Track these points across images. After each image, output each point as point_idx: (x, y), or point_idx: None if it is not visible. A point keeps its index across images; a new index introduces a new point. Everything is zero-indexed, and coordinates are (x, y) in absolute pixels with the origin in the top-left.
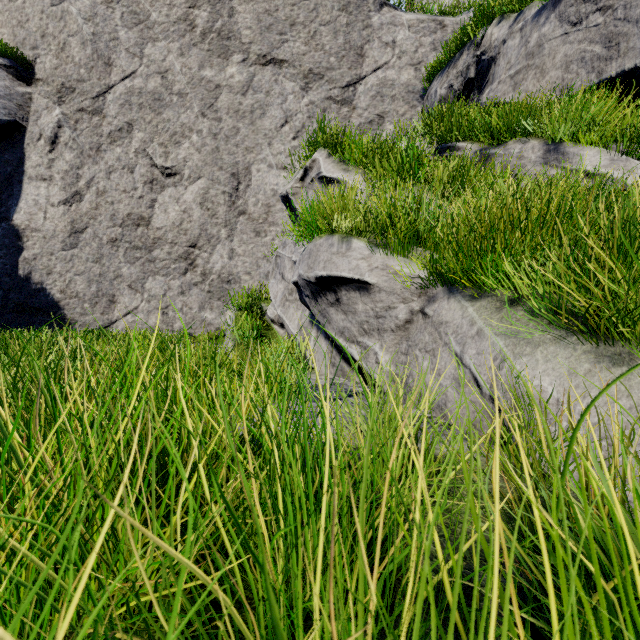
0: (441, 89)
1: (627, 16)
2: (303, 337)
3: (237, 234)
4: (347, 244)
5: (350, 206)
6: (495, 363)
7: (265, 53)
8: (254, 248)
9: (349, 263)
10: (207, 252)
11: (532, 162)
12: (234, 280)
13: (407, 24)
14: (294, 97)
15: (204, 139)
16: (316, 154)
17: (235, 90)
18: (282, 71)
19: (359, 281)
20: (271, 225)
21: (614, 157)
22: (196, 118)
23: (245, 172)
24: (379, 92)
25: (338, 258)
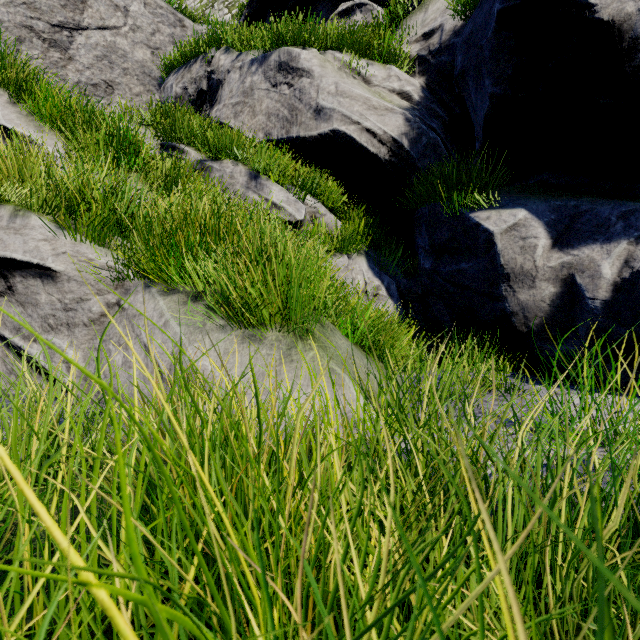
0: (177, 87)
1: (301, 98)
2: None
3: None
4: (23, 219)
5: (28, 173)
6: (175, 350)
7: None
8: None
9: (25, 243)
10: None
11: (240, 184)
12: None
13: None
14: None
15: None
16: None
17: None
18: None
19: (40, 266)
20: None
21: (289, 196)
22: None
23: None
24: (107, 56)
25: (8, 235)
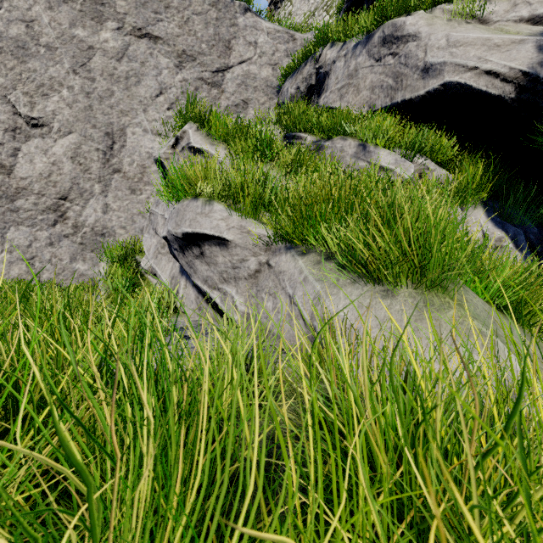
0: (291, 89)
1: (406, 63)
2: (174, 285)
3: (112, 190)
4: (209, 206)
5: (212, 175)
6: (314, 301)
7: (140, 26)
8: (129, 204)
9: (211, 222)
10: (79, 205)
11: (349, 155)
12: (108, 233)
13: (266, 31)
14: (169, 72)
15: (76, 96)
16: (186, 126)
17: (109, 54)
18: (157, 46)
19: (219, 238)
20: (146, 184)
21: (397, 158)
22: (67, 74)
23: (120, 133)
24: (244, 82)
25: (202, 218)
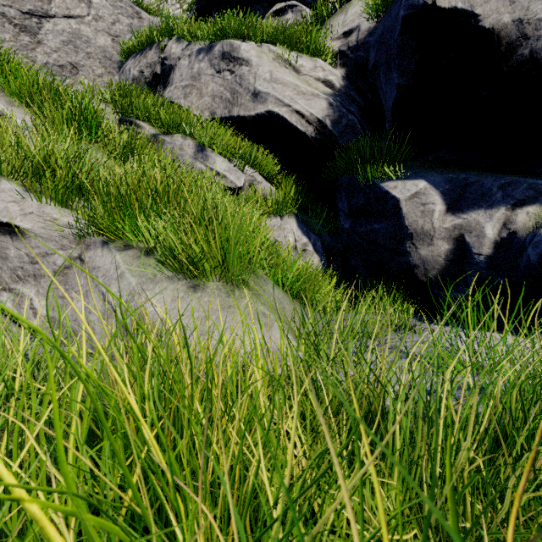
0: (134, 70)
1: (241, 83)
2: None
3: None
4: None
5: None
6: (129, 298)
7: None
8: None
9: None
10: None
11: (189, 155)
12: None
13: None
14: None
15: None
16: None
17: None
18: None
19: (9, 225)
20: None
21: (231, 166)
22: None
23: None
24: (72, 41)
25: None
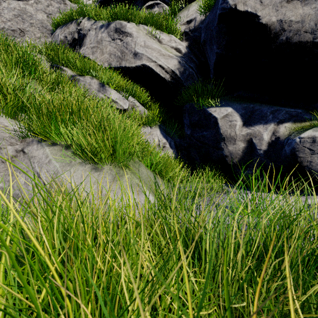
0: (61, 35)
1: (127, 47)
2: None
3: None
4: None
5: None
6: (54, 175)
7: None
8: None
9: None
10: None
11: (94, 88)
12: None
13: None
14: None
15: None
16: None
17: None
18: None
19: None
20: None
21: (120, 96)
22: None
23: None
24: (21, 15)
25: None
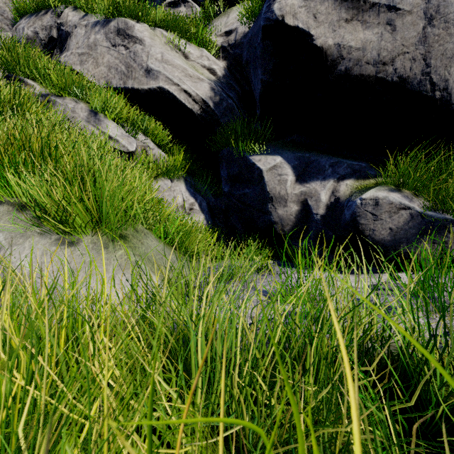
0: (28, 29)
1: (135, 59)
2: None
3: None
4: None
5: None
6: None
7: None
8: None
9: None
10: None
11: (81, 118)
12: None
13: None
14: None
15: None
16: None
17: None
18: None
19: None
20: None
21: (123, 132)
22: None
23: None
24: None
25: None
